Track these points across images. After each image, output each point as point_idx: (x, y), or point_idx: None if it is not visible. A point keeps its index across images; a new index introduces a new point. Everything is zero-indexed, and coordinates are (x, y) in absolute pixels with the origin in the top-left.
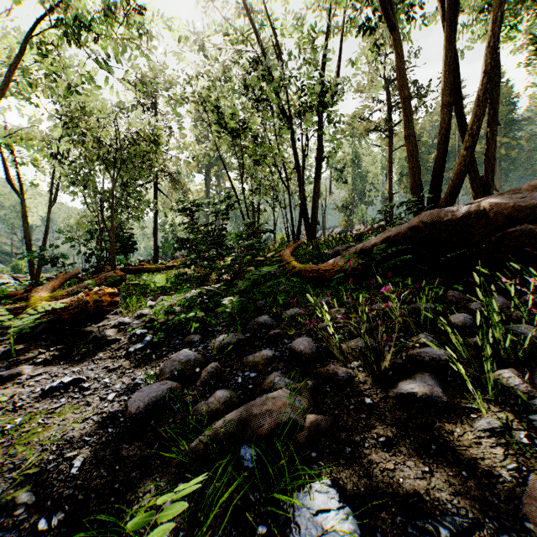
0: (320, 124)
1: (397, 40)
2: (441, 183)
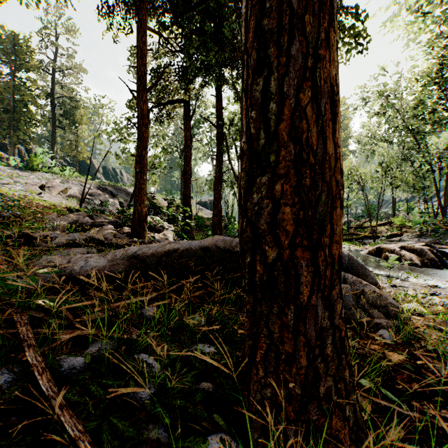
0: None
1: None
2: None
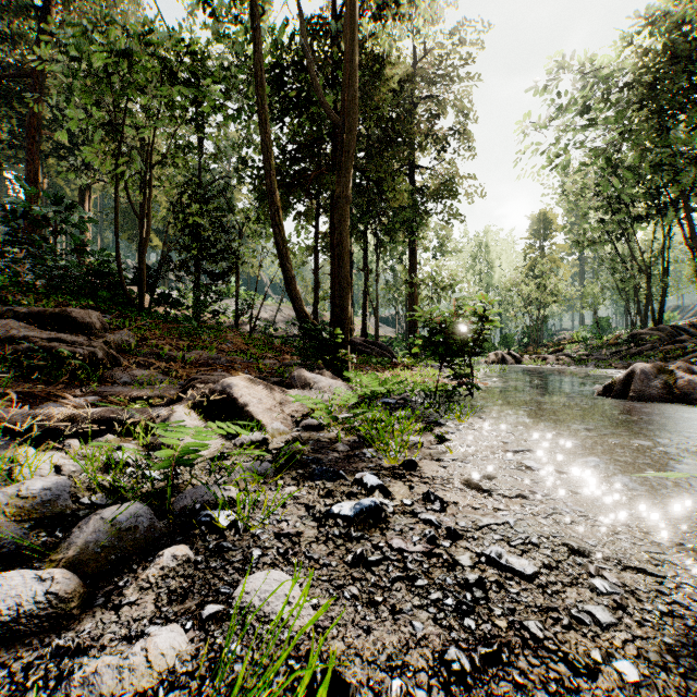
0: (649, 272)
1: (647, 277)
2: (661, 318)
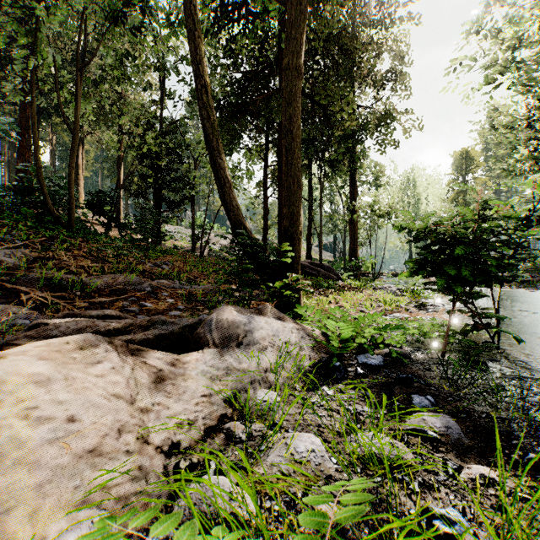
0: None
1: None
2: None
